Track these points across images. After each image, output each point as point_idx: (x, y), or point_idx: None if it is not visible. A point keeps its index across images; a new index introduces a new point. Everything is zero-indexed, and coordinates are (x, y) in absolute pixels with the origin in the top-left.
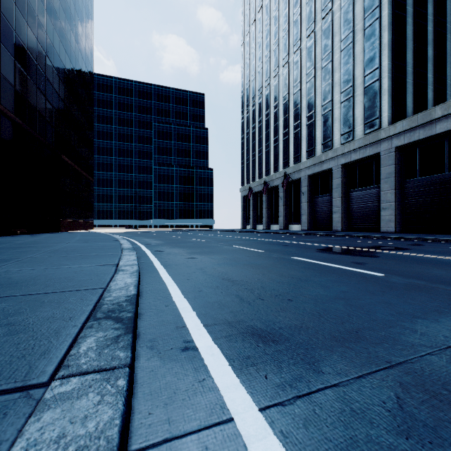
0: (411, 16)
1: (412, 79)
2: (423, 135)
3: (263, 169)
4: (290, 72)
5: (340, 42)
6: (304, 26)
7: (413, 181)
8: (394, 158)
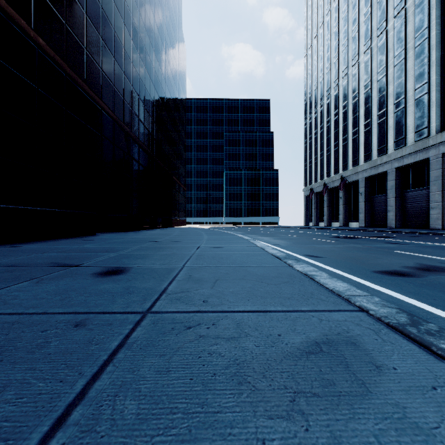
0: None
1: None
2: None
3: (325, 171)
4: (349, 84)
5: (393, 58)
6: (362, 42)
7: None
8: (441, 163)
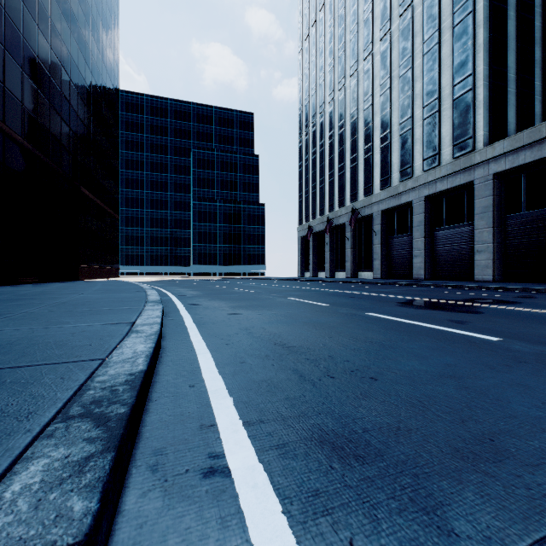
0: (514, 8)
1: (515, 88)
2: (531, 158)
3: (326, 203)
4: (359, 84)
5: (423, 44)
6: (377, 26)
7: (516, 216)
8: (492, 188)
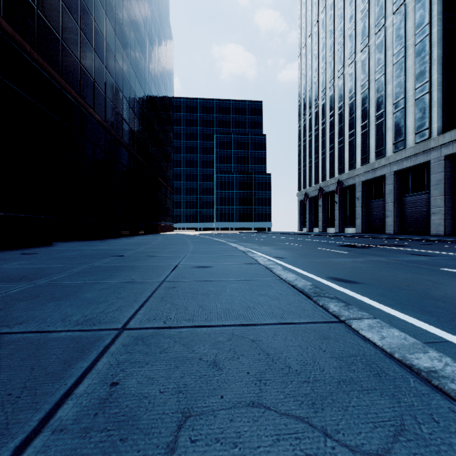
0: None
1: None
2: None
3: (319, 175)
4: (345, 84)
5: (392, 56)
6: (358, 40)
7: None
8: (443, 166)
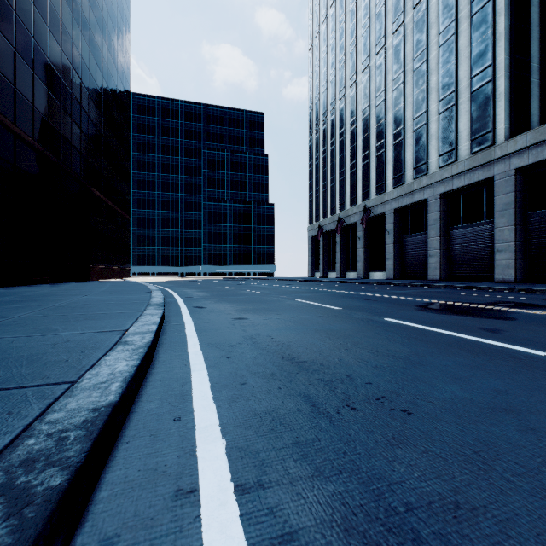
0: None
1: (538, 78)
2: None
3: (337, 202)
4: (371, 79)
5: (438, 35)
6: (390, 19)
7: (541, 213)
8: (513, 184)
